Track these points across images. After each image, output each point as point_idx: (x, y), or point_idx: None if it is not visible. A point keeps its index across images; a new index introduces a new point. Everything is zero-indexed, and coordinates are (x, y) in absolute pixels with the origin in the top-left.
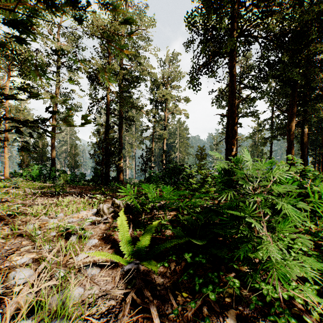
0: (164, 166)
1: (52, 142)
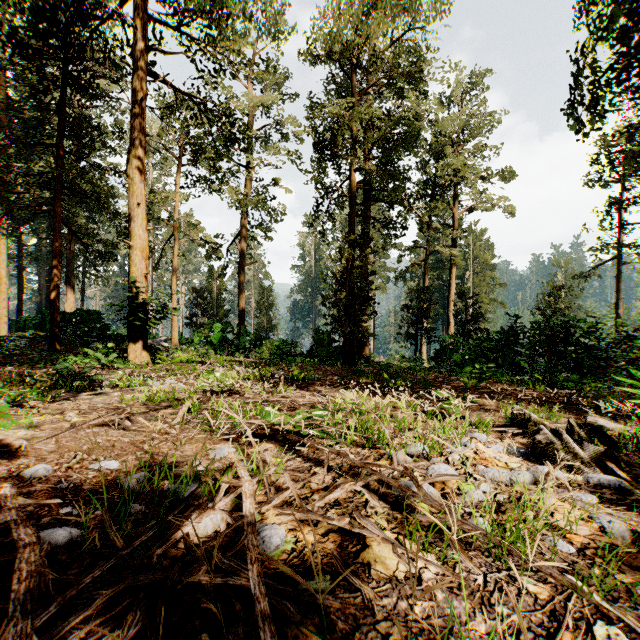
0: (451, 327)
1: (239, 280)
